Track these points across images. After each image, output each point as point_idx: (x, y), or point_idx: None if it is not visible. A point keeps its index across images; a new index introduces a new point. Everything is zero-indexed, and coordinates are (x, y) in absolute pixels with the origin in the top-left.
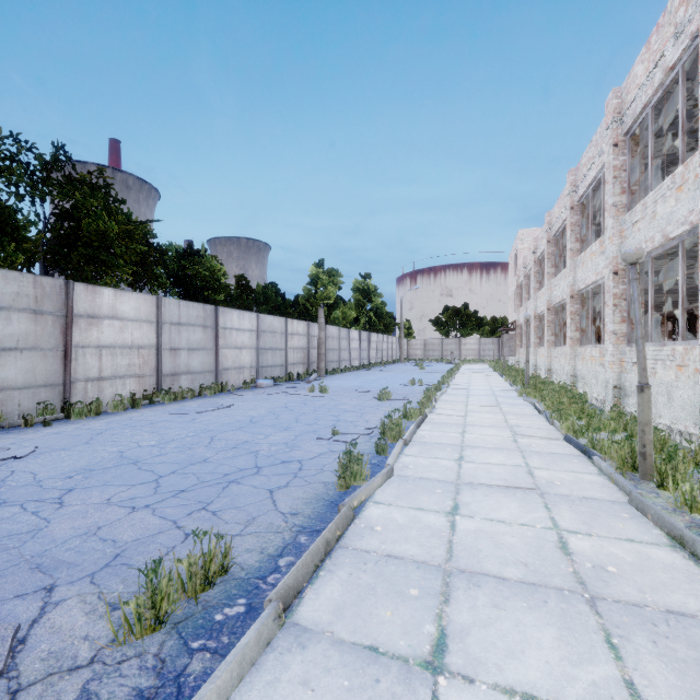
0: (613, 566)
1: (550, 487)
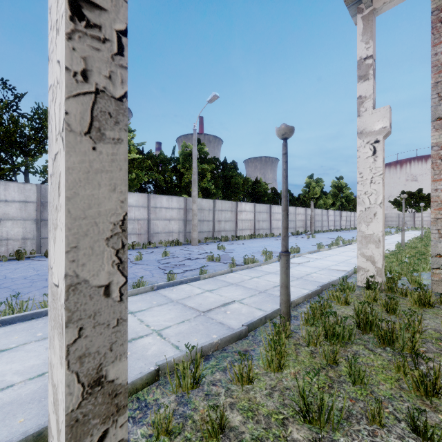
0: None
1: None
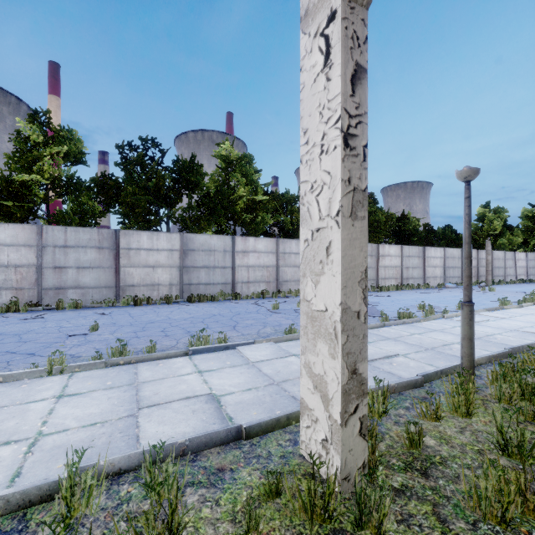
0: None
1: None
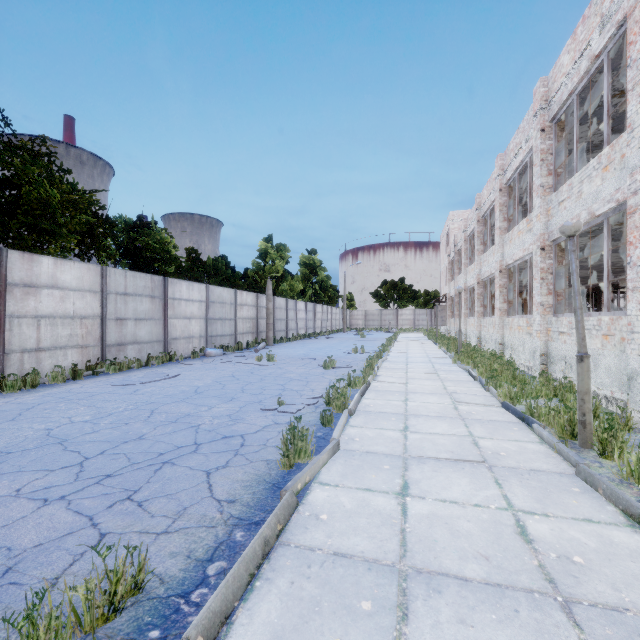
0: (578, 555)
1: (497, 458)
